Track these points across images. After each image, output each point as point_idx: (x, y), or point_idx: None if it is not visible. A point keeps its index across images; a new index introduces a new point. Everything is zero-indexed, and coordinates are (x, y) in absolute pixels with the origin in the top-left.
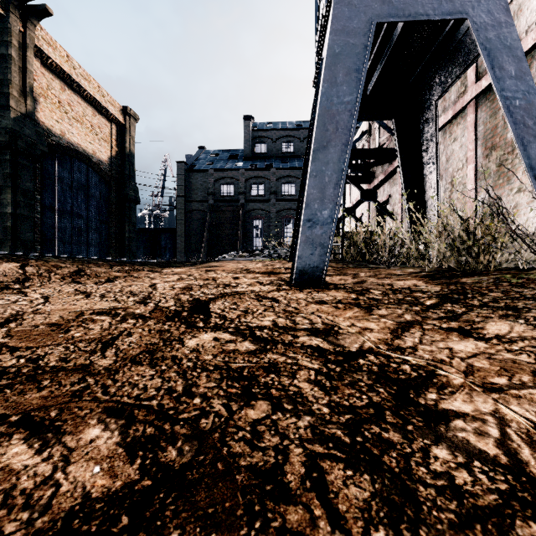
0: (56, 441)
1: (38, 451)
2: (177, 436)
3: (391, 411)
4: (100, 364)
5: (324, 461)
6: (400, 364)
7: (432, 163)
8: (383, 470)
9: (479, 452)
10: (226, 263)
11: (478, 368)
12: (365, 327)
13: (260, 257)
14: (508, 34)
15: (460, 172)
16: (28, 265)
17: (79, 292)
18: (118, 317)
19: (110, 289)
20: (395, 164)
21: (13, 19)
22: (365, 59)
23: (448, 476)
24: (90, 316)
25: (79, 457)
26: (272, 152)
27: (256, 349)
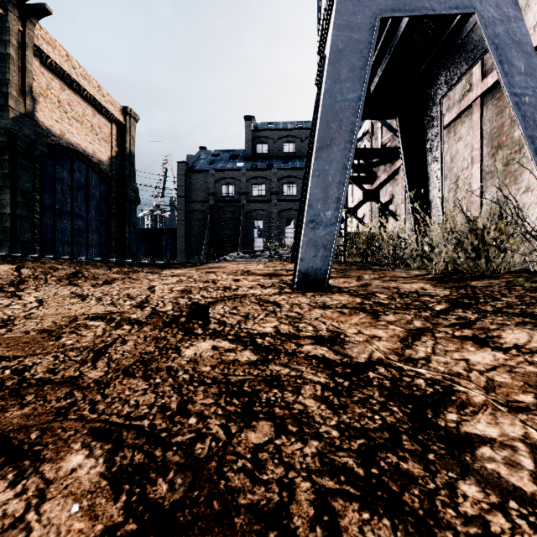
0: (33, 471)
1: (12, 484)
2: (169, 465)
3: (408, 435)
4: (89, 376)
5: (336, 500)
6: (414, 378)
7: (437, 163)
8: (404, 512)
9: (514, 489)
10: (227, 264)
11: (499, 383)
12: (373, 334)
13: (261, 258)
14: (517, 29)
15: (465, 172)
16: (23, 267)
17: (75, 295)
18: (113, 323)
19: (107, 292)
20: (398, 164)
21: (12, 18)
22: (369, 55)
23: (481, 522)
24: (84, 321)
25: (56, 492)
26: (273, 152)
27: (257, 360)
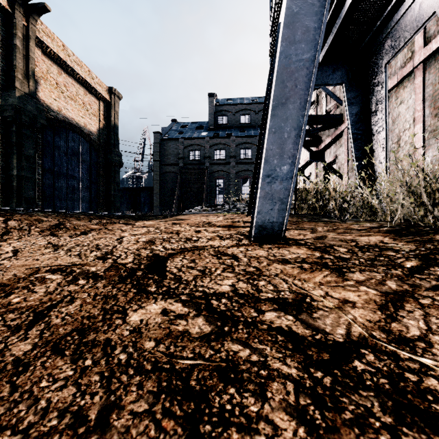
0: None
1: None
2: None
3: None
4: (12, 352)
5: None
6: (421, 376)
7: (381, 124)
8: None
9: None
10: (192, 216)
11: None
12: (344, 298)
13: (221, 211)
14: None
15: (406, 132)
16: (11, 220)
17: (51, 245)
18: (70, 277)
19: (80, 242)
20: (341, 128)
21: (18, 15)
22: (323, 17)
23: None
24: (44, 274)
25: None
26: (232, 123)
27: (211, 332)
